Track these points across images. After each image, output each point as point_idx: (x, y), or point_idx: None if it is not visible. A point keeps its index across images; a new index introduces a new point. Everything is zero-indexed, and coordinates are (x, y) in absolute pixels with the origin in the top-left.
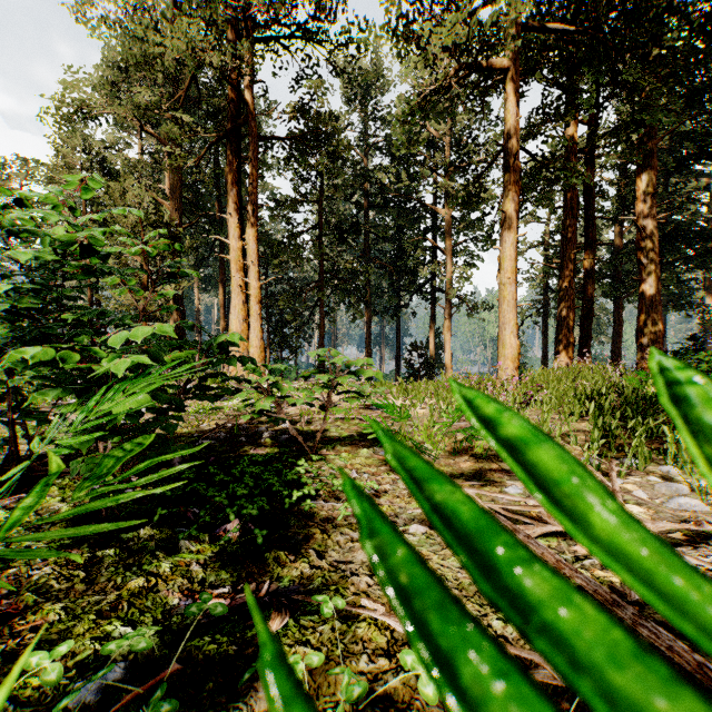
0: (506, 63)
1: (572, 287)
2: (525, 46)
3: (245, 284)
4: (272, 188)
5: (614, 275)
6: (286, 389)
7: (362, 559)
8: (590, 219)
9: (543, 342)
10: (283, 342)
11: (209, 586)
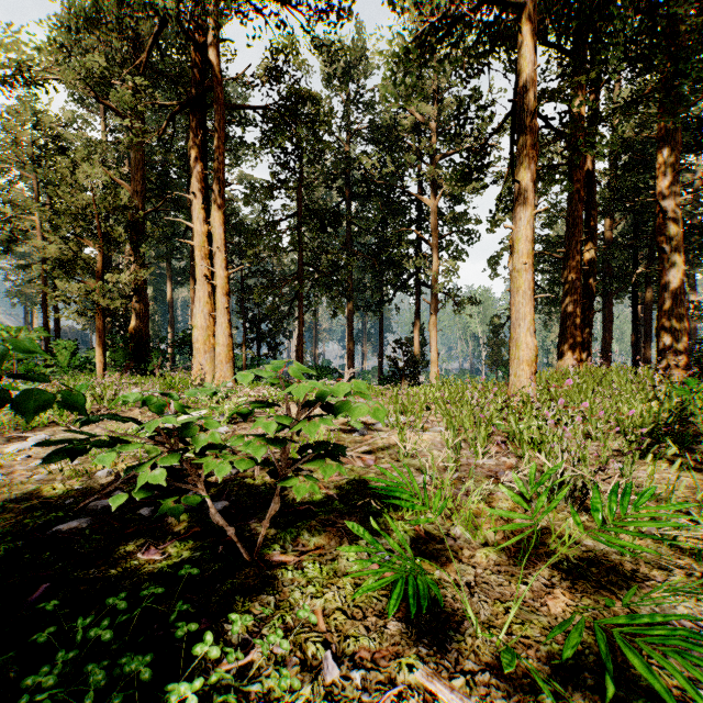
0: None
1: (579, 279)
2: None
3: (211, 273)
4: (249, 177)
5: (604, 270)
6: (203, 440)
7: None
8: (591, 207)
9: None
10: (260, 338)
11: None
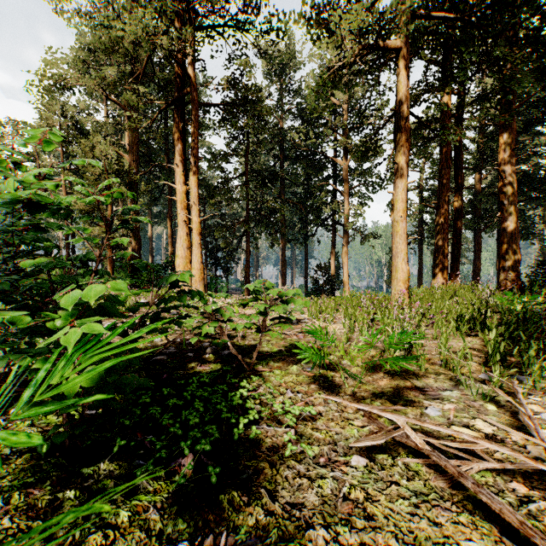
0: (399, 45)
1: (446, 222)
2: (413, 31)
3: (188, 219)
4: (208, 144)
5: (475, 212)
6: (227, 315)
7: (313, 501)
8: (459, 169)
9: (419, 263)
10: (217, 263)
11: (167, 540)
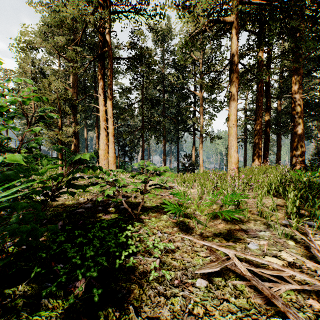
0: (232, 20)
1: (261, 129)
2: (241, 12)
3: (106, 127)
4: (120, 83)
5: (277, 123)
6: (122, 183)
7: (166, 315)
8: (268, 97)
9: (244, 154)
10: (125, 154)
11: None
